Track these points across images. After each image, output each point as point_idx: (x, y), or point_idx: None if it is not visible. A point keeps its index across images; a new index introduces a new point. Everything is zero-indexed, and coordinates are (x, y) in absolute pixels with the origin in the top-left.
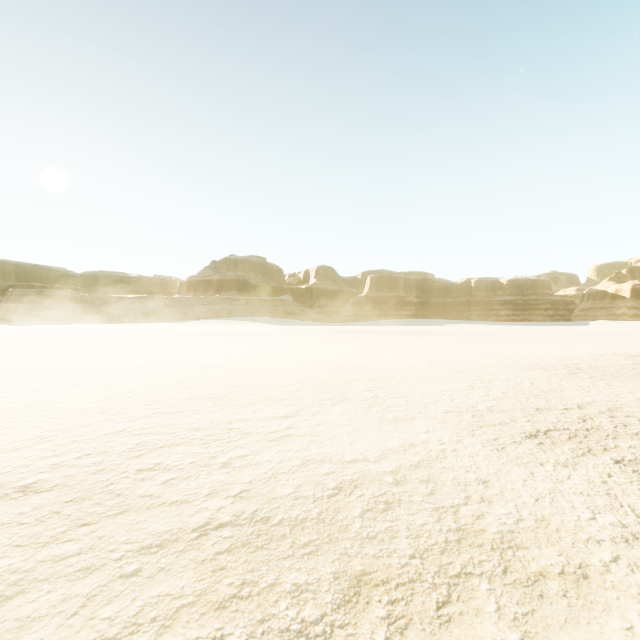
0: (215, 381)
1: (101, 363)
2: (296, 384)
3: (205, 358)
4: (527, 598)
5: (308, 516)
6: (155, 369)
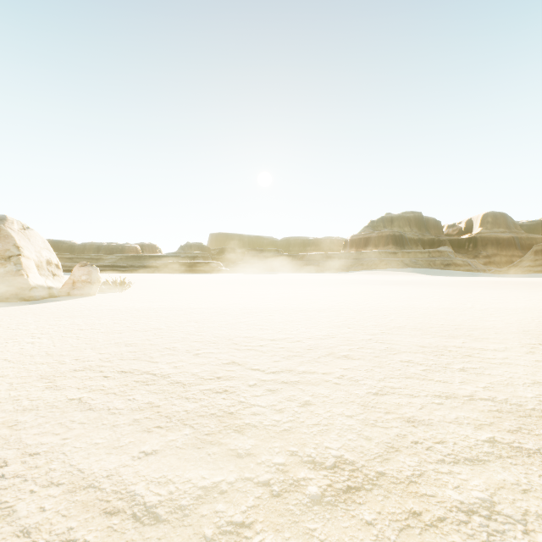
0: (410, 318)
1: (319, 299)
2: (492, 328)
3: (388, 301)
4: None
5: None
6: (357, 306)
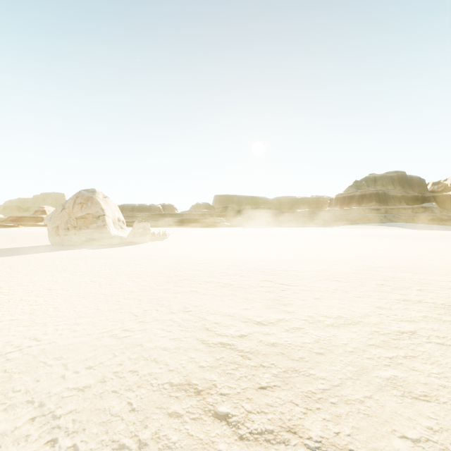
0: (387, 261)
1: (311, 247)
2: None
3: (369, 249)
4: None
5: None
6: (343, 252)
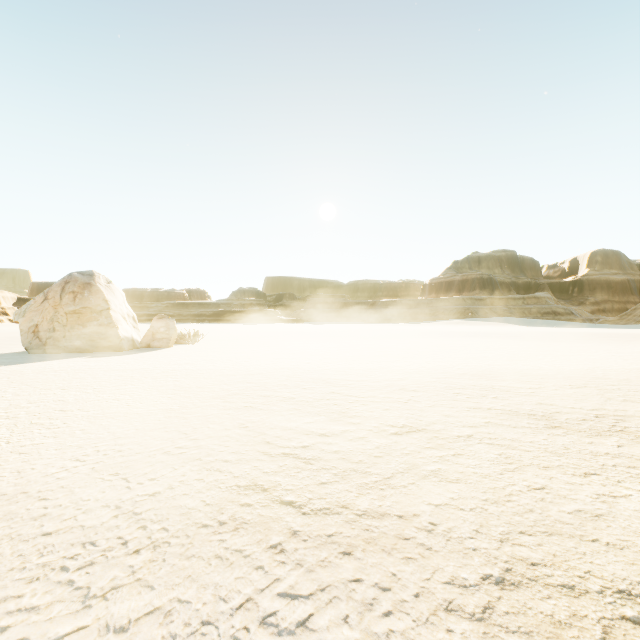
0: (475, 367)
1: (393, 351)
2: (542, 375)
3: (461, 353)
4: (635, 443)
5: (537, 414)
6: (429, 357)
